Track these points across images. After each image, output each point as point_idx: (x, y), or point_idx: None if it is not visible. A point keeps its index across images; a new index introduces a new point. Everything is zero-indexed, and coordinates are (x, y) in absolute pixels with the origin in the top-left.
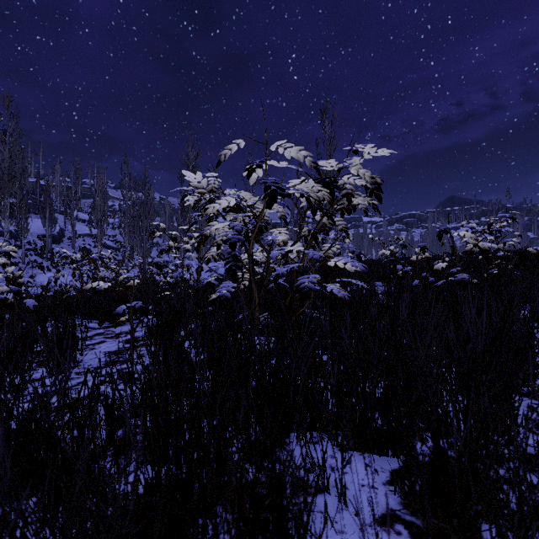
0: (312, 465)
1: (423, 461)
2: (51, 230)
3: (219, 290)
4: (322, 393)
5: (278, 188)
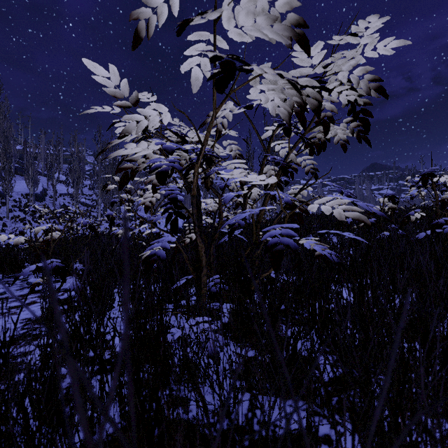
0: None
1: None
2: (34, 189)
3: (150, 247)
4: None
5: (236, 58)
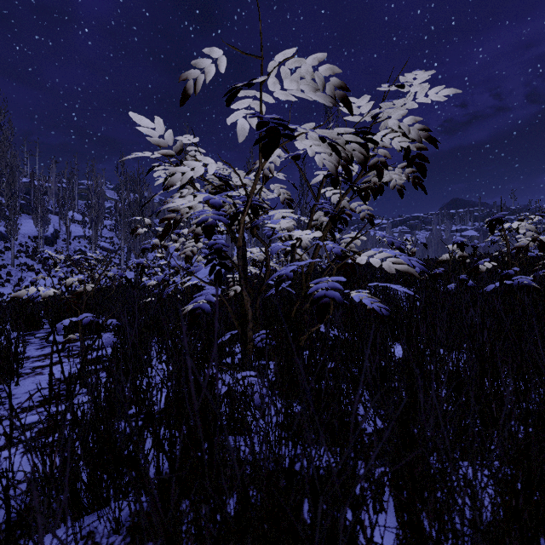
0: None
1: None
2: (44, 231)
3: (194, 300)
4: None
5: (281, 124)
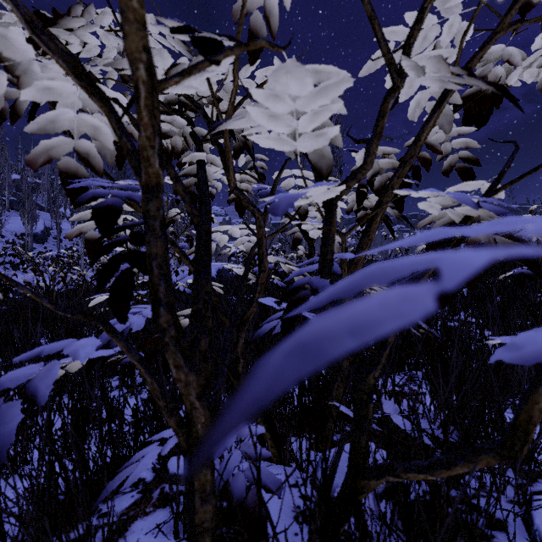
0: None
1: None
2: (32, 228)
3: None
4: None
5: None
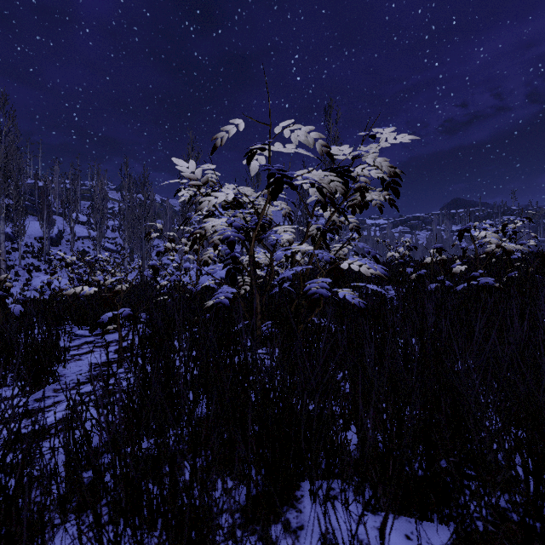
0: (335, 544)
1: (481, 530)
2: (49, 232)
3: (216, 297)
4: (342, 431)
5: (284, 175)
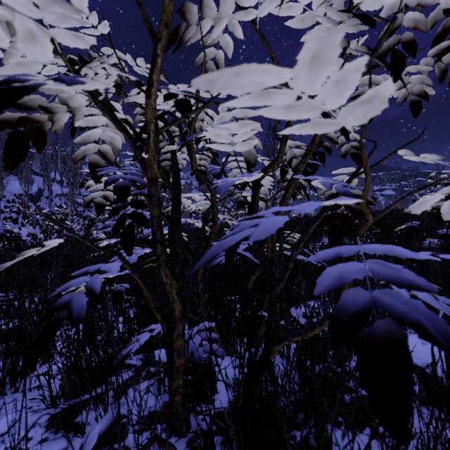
0: None
1: None
2: (28, 189)
3: (64, 285)
4: None
5: None
